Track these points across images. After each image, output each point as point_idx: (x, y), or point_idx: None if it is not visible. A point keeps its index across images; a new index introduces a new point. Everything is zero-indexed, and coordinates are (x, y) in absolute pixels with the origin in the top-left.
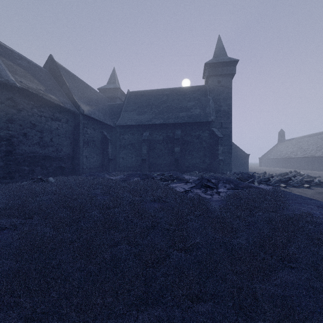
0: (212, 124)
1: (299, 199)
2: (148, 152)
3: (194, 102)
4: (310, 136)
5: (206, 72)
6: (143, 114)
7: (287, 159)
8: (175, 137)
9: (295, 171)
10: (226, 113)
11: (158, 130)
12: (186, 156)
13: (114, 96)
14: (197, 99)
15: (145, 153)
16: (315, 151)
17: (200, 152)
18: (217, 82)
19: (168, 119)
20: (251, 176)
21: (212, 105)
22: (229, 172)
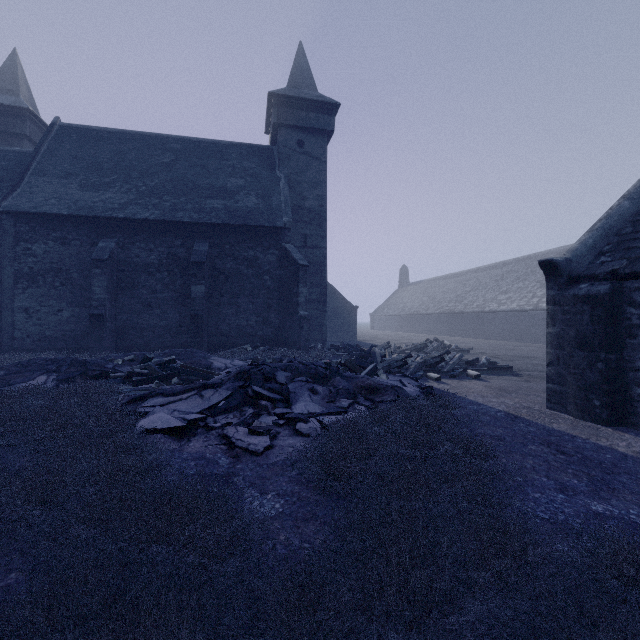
0: (286, 236)
1: (488, 418)
2: (115, 296)
3: (243, 180)
4: (445, 277)
5: (273, 115)
6: (101, 189)
7: (414, 316)
8: (192, 258)
9: (436, 340)
10: (315, 215)
11: (144, 238)
12: (223, 307)
13: (13, 131)
14: (251, 174)
15: (101, 298)
16: (455, 303)
17: (256, 299)
18: (297, 143)
19: (175, 212)
20: (366, 355)
21: (285, 192)
22: (321, 344)
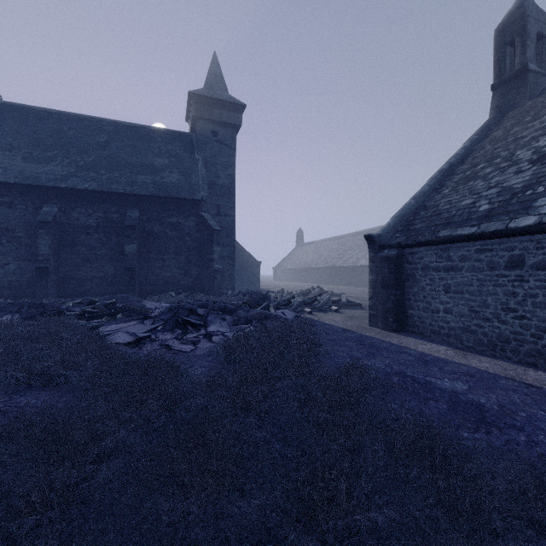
0: (203, 206)
1: (332, 331)
2: (57, 252)
3: (168, 160)
4: (330, 239)
5: (192, 110)
6: (43, 162)
7: (307, 269)
8: (126, 223)
9: (318, 287)
10: (226, 190)
11: (84, 205)
12: (151, 262)
13: None
14: (174, 155)
15: (46, 254)
16: (337, 260)
17: (179, 256)
18: (212, 133)
19: (111, 184)
20: (264, 298)
21: (202, 172)
22: (231, 291)
